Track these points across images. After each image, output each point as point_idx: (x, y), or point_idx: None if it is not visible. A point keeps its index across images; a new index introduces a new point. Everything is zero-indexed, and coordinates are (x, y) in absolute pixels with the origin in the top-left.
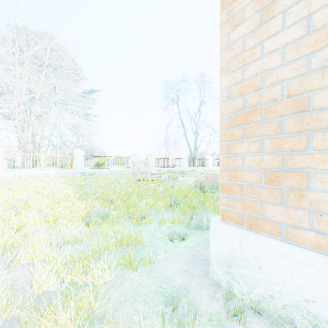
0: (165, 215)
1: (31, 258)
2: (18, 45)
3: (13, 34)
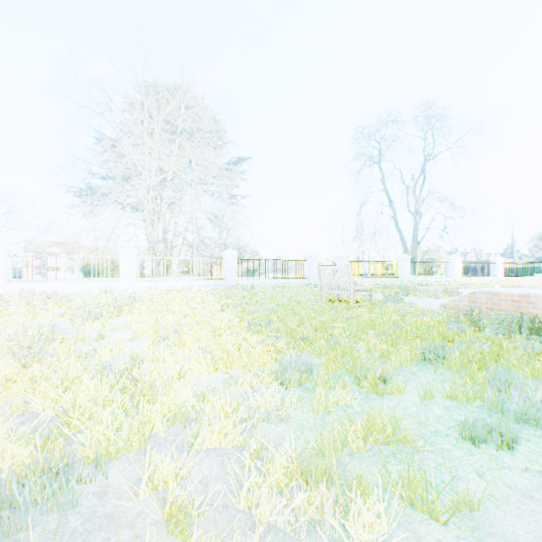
0: (421, 377)
1: (217, 441)
2: (148, 109)
3: (143, 94)
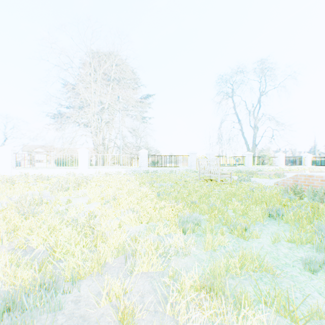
0: (269, 228)
1: (146, 268)
2: (94, 66)
3: (91, 57)
